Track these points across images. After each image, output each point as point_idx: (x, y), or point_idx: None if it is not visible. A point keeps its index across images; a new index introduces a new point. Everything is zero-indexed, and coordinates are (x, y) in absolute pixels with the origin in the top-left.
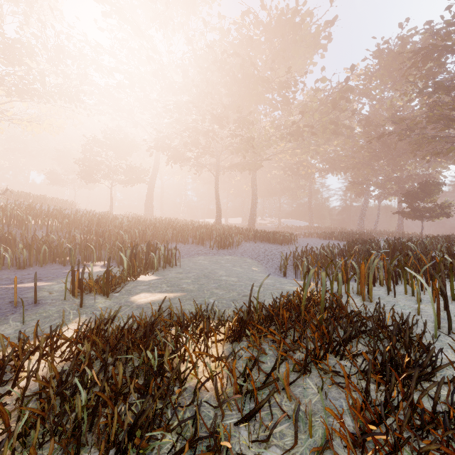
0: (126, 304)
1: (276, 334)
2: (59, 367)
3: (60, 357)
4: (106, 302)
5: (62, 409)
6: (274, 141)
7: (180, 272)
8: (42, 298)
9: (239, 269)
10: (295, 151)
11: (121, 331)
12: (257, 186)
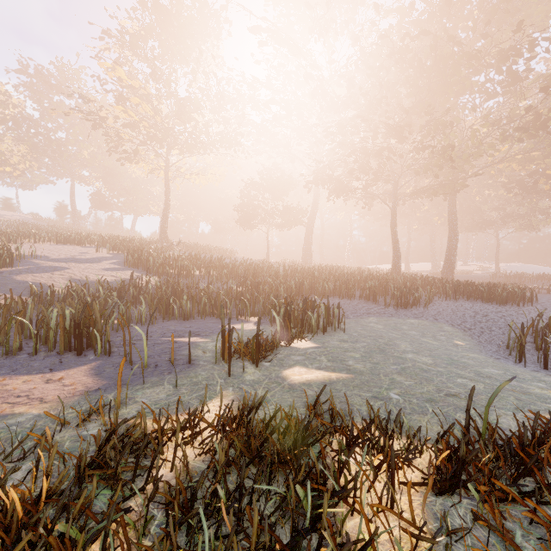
0: (276, 380)
1: (544, 514)
2: (196, 462)
3: (198, 448)
4: (255, 373)
5: (189, 538)
6: (488, 146)
7: (344, 340)
8: (196, 358)
9: (433, 341)
10: (529, 154)
11: (267, 426)
12: (456, 216)
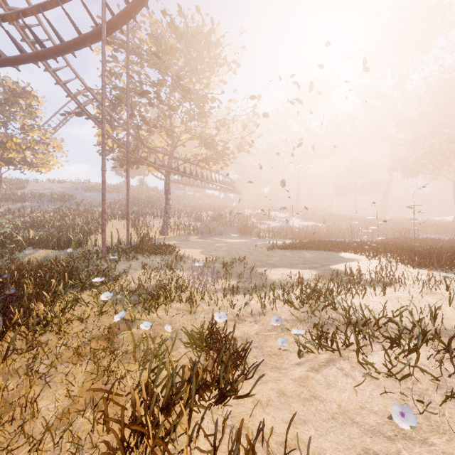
0: None
1: None
2: None
3: None
4: None
5: None
6: None
7: None
8: None
9: None
10: None
11: None
12: None
